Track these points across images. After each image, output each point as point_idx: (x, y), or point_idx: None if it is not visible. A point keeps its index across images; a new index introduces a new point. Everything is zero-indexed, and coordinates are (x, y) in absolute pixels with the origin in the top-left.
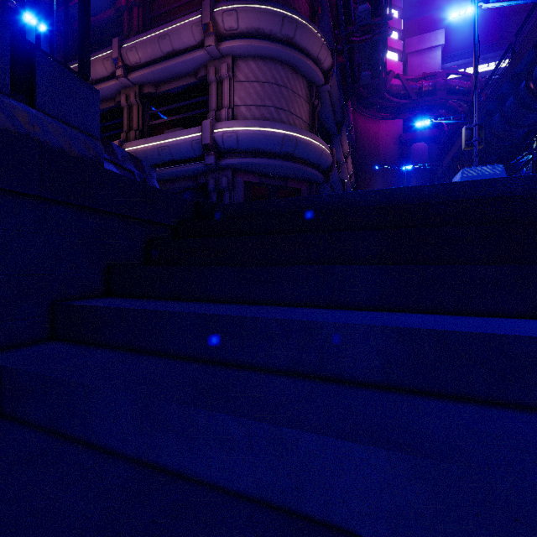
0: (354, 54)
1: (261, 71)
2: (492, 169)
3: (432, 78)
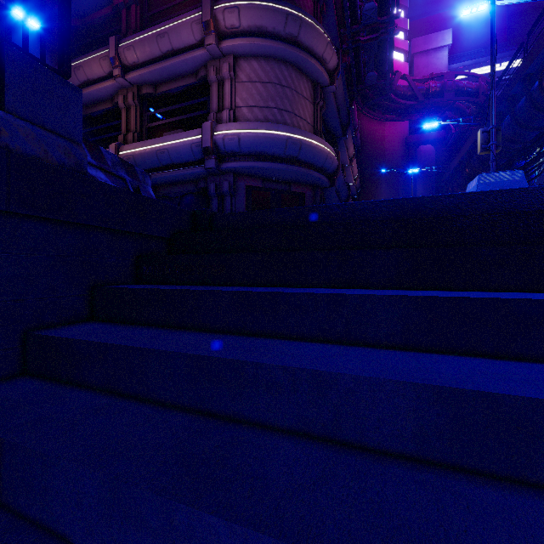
0: (360, 53)
1: (264, 71)
2: (511, 175)
3: (439, 79)
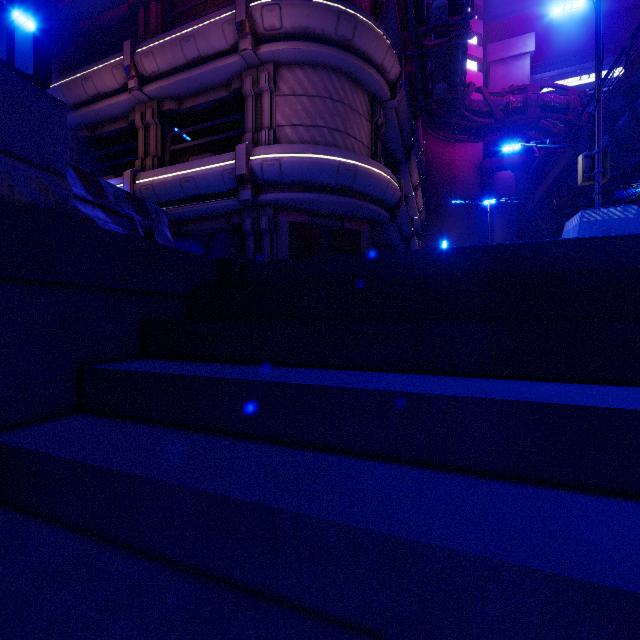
0: (426, 61)
1: (311, 82)
2: (622, 212)
3: (519, 92)
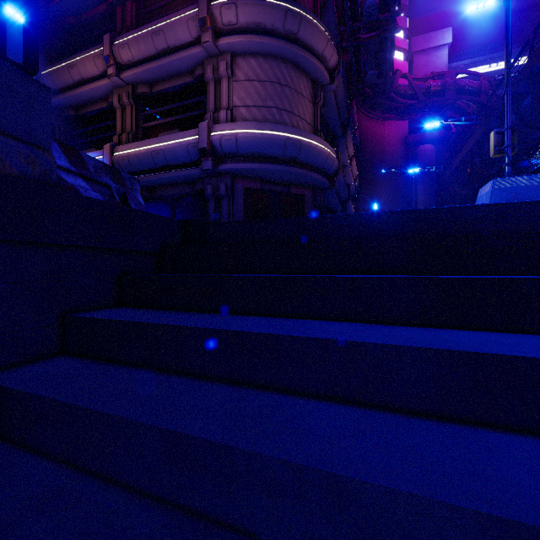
0: (360, 52)
1: (262, 69)
2: (528, 180)
3: (438, 78)
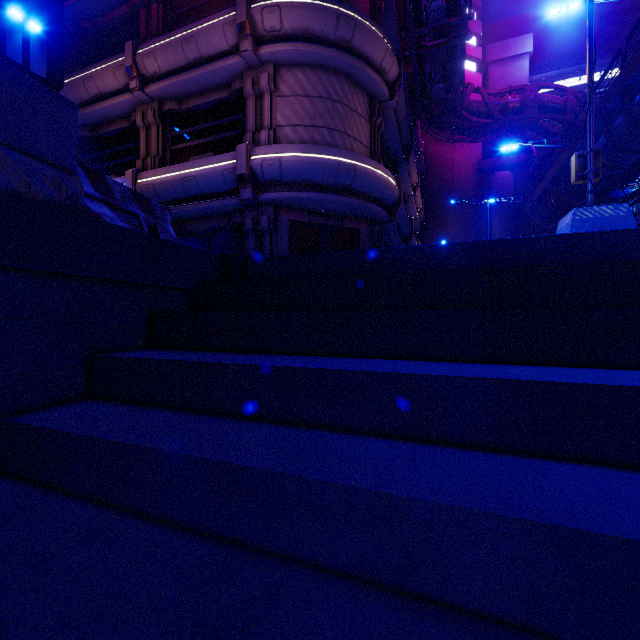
0: (425, 62)
1: (310, 83)
2: (613, 210)
3: (518, 93)
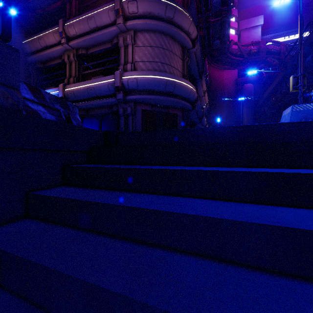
0: (210, 29)
1: (152, 40)
2: None
3: (255, 44)
